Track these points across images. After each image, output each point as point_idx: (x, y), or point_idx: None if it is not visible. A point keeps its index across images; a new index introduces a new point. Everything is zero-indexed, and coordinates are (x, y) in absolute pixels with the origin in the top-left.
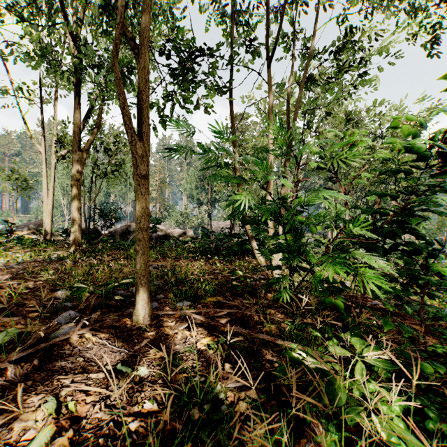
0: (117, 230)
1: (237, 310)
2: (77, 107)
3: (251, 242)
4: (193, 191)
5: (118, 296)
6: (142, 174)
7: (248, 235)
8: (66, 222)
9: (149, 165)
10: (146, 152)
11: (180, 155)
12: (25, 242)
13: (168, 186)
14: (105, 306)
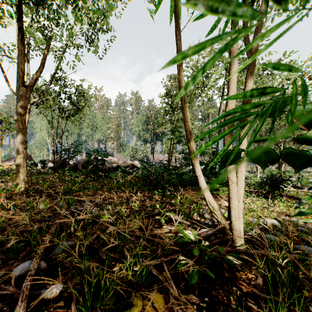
0: (80, 162)
1: None
2: (21, 44)
3: (199, 181)
4: (140, 132)
5: None
6: None
7: (196, 173)
8: (50, 155)
9: None
10: None
11: None
12: None
13: (122, 129)
14: None
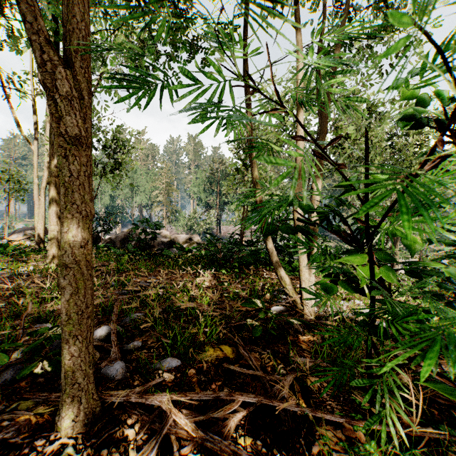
0: (118, 236)
1: (258, 397)
2: None
3: (270, 255)
4: (201, 194)
5: (44, 362)
6: (71, 134)
7: (268, 246)
8: None
9: (89, 121)
10: (81, 93)
11: (149, 100)
12: (8, 250)
13: (175, 189)
14: (30, 373)
